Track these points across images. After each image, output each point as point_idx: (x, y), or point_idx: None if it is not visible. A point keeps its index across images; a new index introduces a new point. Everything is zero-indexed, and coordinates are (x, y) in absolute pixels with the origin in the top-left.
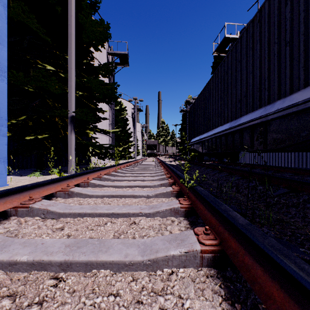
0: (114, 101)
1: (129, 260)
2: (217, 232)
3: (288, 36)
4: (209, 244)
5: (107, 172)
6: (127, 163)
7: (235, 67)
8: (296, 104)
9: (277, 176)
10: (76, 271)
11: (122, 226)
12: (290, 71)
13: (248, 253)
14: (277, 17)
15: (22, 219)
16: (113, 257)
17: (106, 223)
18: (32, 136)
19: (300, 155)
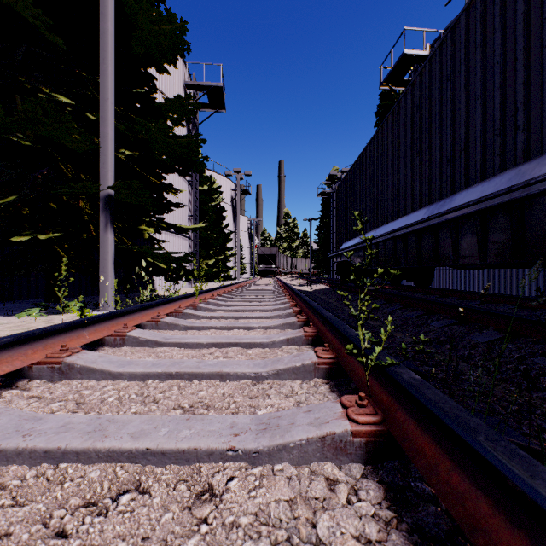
0: (195, 171)
1: None
2: None
3: None
4: None
5: (175, 308)
6: (219, 289)
7: (439, 93)
8: None
9: None
10: None
11: (165, 515)
12: None
13: None
14: None
15: None
16: None
17: (119, 494)
18: (26, 235)
19: None
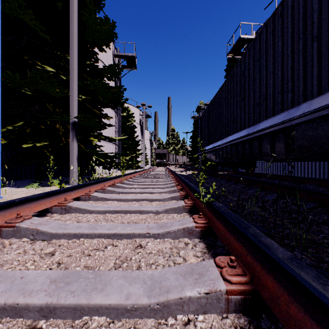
0: (120, 106)
1: (131, 304)
2: (244, 263)
3: (315, 29)
4: (236, 282)
5: (112, 183)
6: (134, 173)
7: (253, 68)
8: (327, 106)
9: (302, 188)
10: (61, 317)
11: (125, 250)
12: (318, 69)
13: (294, 300)
14: (302, 9)
15: (6, 241)
16: (110, 299)
17: (107, 246)
18: (30, 144)
19: (321, 165)
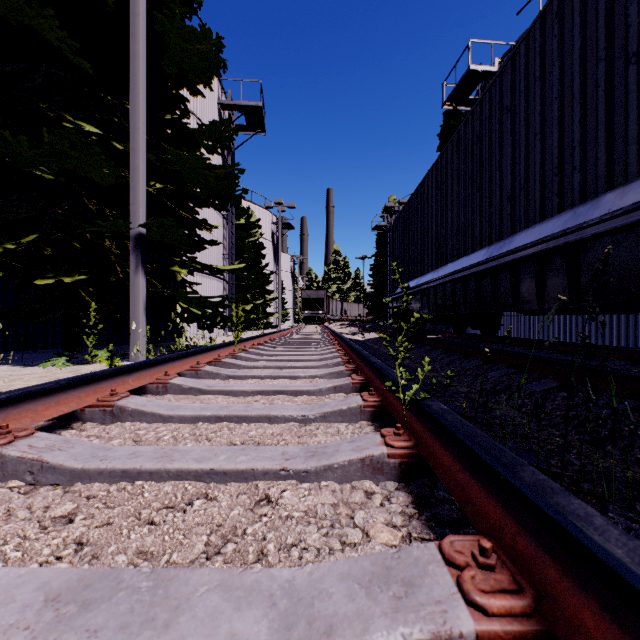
0: (232, 204)
1: None
2: (513, 556)
3: (634, 39)
4: (500, 611)
5: (215, 357)
6: (260, 338)
7: (499, 124)
8: None
9: (604, 368)
10: None
11: (232, 511)
12: None
13: None
14: None
15: None
16: None
17: (192, 500)
18: (50, 278)
19: (630, 321)
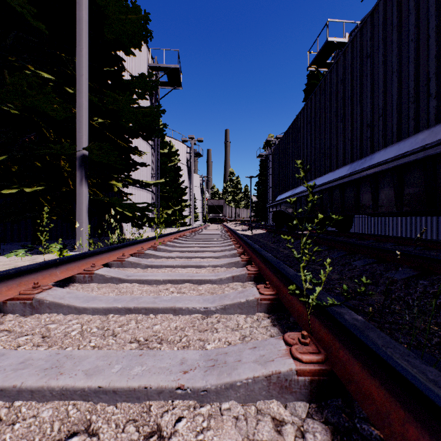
0: (156, 136)
1: None
2: None
3: None
4: None
5: (138, 250)
6: (176, 233)
7: (360, 68)
8: None
9: None
10: None
11: None
12: None
13: None
14: None
15: None
16: None
17: (67, 437)
18: (14, 188)
19: None
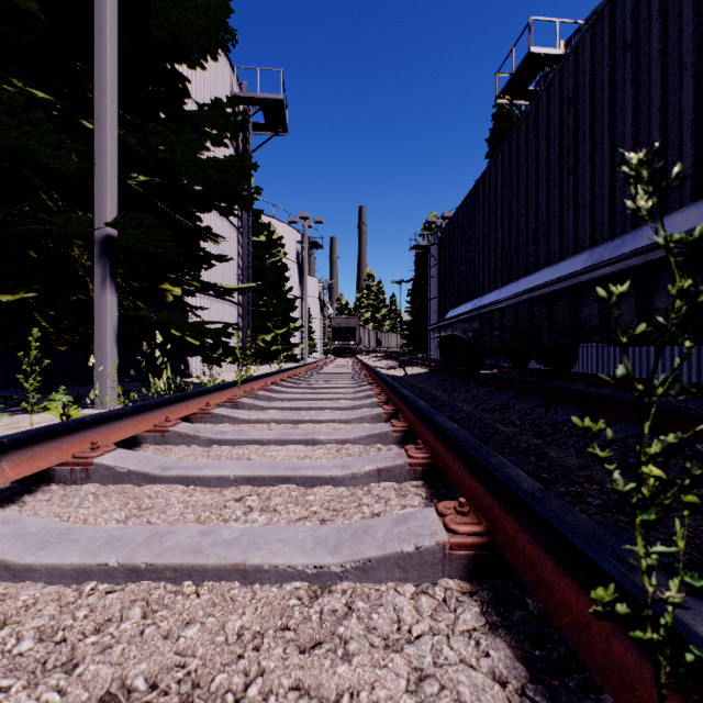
0: (242, 208)
1: None
2: None
3: None
4: None
5: (201, 407)
6: (276, 374)
7: (610, 72)
8: None
9: None
10: None
11: None
12: None
13: None
14: None
15: None
16: None
17: None
18: None
19: None
